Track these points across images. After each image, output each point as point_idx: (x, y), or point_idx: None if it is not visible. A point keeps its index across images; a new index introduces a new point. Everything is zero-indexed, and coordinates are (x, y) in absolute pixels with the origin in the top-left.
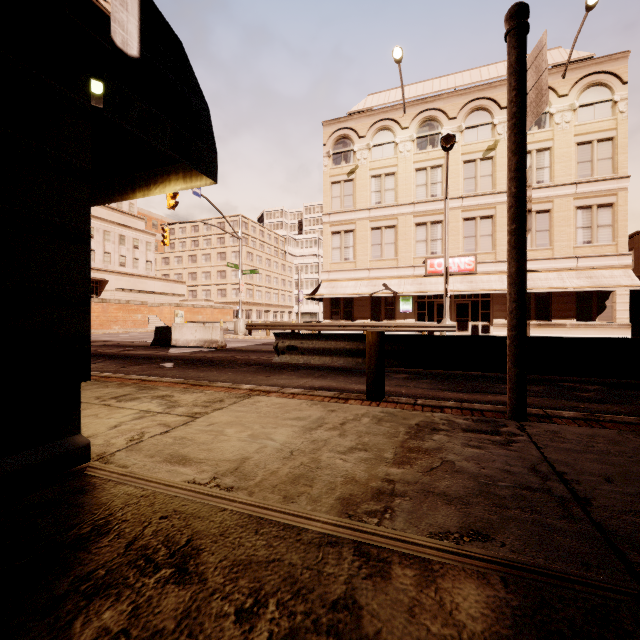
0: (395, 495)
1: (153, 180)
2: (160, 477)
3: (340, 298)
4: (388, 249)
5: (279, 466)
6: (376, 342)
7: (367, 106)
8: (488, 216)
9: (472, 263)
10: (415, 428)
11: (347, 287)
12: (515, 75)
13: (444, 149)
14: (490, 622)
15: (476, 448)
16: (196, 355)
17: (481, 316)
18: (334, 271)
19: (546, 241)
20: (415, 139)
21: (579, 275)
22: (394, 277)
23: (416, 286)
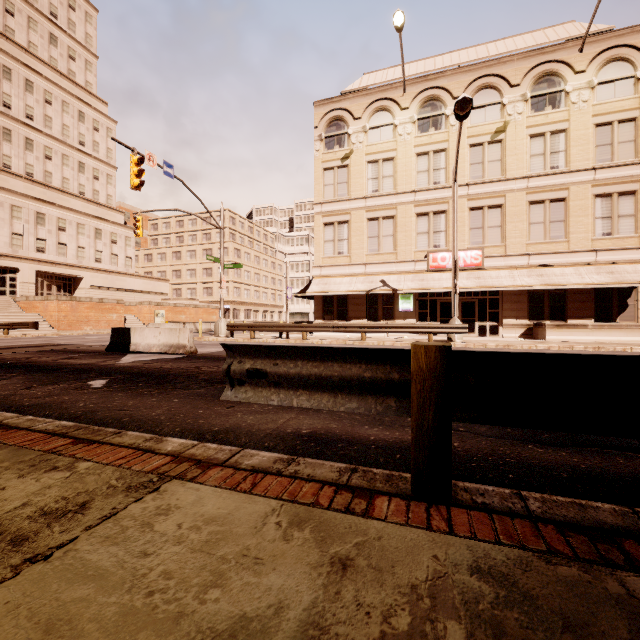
0: None
1: None
2: None
3: (333, 296)
4: (386, 242)
5: None
6: (436, 370)
7: (363, 85)
8: (497, 205)
9: (479, 257)
10: None
11: (341, 284)
12: None
13: (458, 118)
14: None
15: None
16: (150, 365)
17: (489, 316)
18: (327, 266)
19: (561, 233)
20: (416, 121)
21: (599, 270)
22: (393, 273)
23: (418, 282)
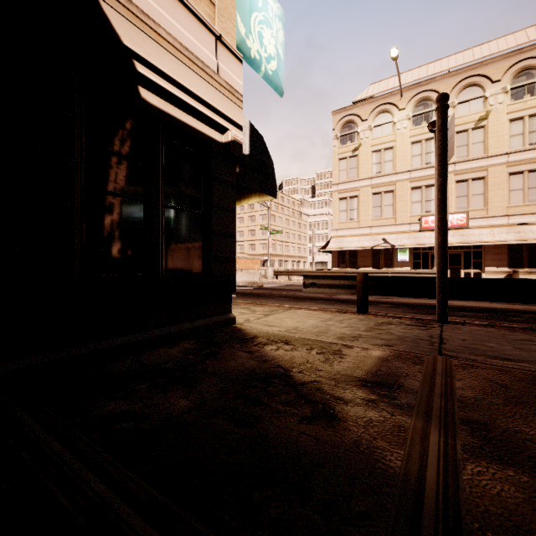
0: (361, 337)
1: (243, 197)
2: (266, 329)
3: (346, 250)
4: (387, 210)
5: (312, 329)
6: (362, 280)
7: (369, 94)
8: (480, 177)
9: (464, 219)
10: (380, 323)
11: (352, 242)
12: (440, 133)
13: (431, 131)
14: (380, 355)
15: (407, 330)
16: (246, 291)
17: (473, 264)
18: (341, 229)
19: None
20: (411, 117)
21: None
22: (392, 233)
23: (411, 240)
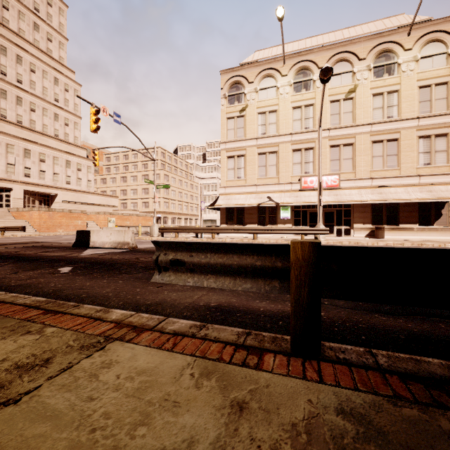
0: None
1: None
2: None
3: (234, 208)
4: (271, 169)
5: None
6: (309, 260)
7: (255, 59)
8: (349, 144)
9: (337, 180)
10: None
11: (239, 199)
12: None
13: (322, 81)
14: None
15: None
16: (104, 257)
17: (344, 222)
18: (229, 187)
19: (395, 163)
20: (292, 84)
21: (421, 189)
22: (276, 191)
23: (293, 198)
